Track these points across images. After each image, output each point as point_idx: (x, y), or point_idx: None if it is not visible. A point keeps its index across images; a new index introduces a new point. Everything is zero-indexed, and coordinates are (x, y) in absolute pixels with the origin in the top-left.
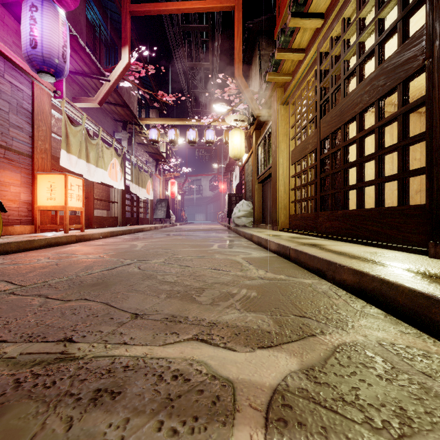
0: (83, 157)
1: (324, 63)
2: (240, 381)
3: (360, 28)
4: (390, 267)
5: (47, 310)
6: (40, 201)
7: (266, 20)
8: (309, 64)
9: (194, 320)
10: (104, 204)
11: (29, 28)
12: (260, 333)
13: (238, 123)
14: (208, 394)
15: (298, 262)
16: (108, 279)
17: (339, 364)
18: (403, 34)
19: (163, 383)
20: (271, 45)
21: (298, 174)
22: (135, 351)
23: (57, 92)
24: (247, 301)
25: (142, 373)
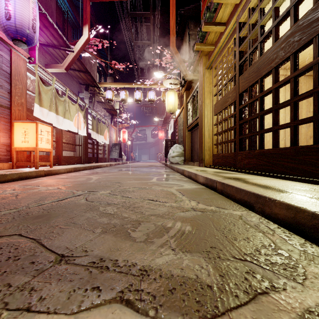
0: (53, 110)
1: (243, 30)
2: None
3: None
4: None
5: None
6: (17, 144)
7: (194, 8)
8: (229, 34)
9: (123, 266)
10: (71, 147)
11: (4, 3)
12: (199, 288)
13: (173, 86)
14: None
15: (225, 194)
16: (54, 210)
17: None
18: None
19: None
20: (197, 26)
21: (219, 122)
22: None
23: (31, 58)
24: (181, 237)
25: None
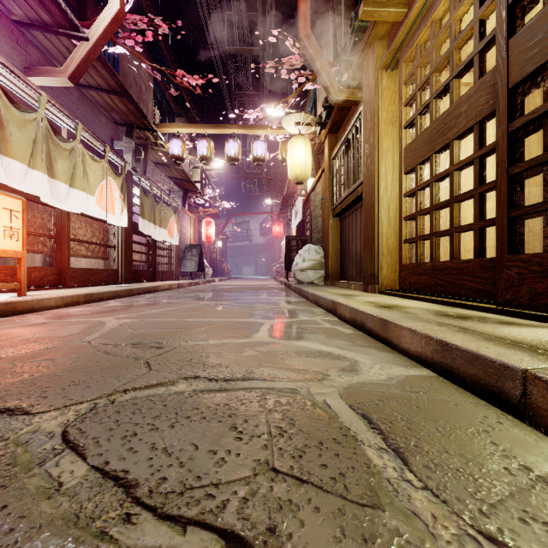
0: (41, 167)
1: None
2: None
3: None
4: None
5: None
6: None
7: None
8: None
9: None
10: (94, 249)
11: None
12: None
13: (302, 128)
14: None
15: None
16: None
17: None
18: None
19: None
20: (351, 9)
21: (423, 186)
22: None
23: None
24: None
25: None
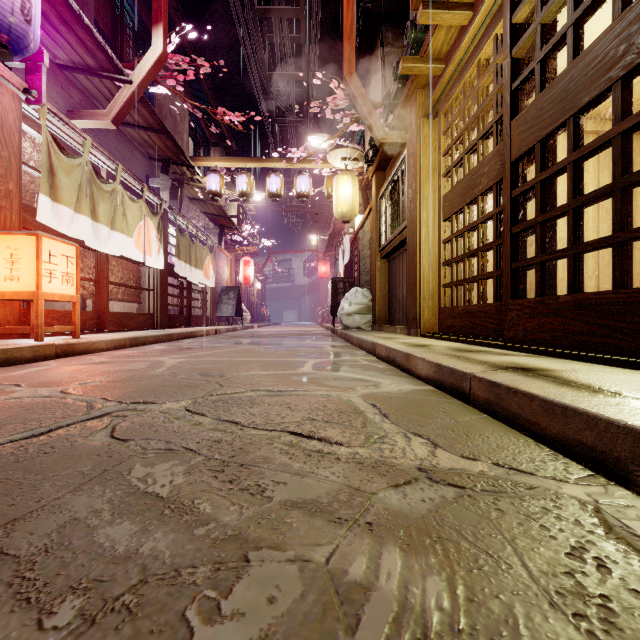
0: (85, 211)
1: (522, 6)
2: None
3: None
4: None
5: None
6: None
7: None
8: (482, 27)
9: None
10: (130, 293)
11: None
12: None
13: (349, 163)
14: None
15: (501, 414)
16: None
17: None
18: None
19: None
20: (401, 37)
21: (457, 234)
22: None
23: (30, 92)
24: None
25: None
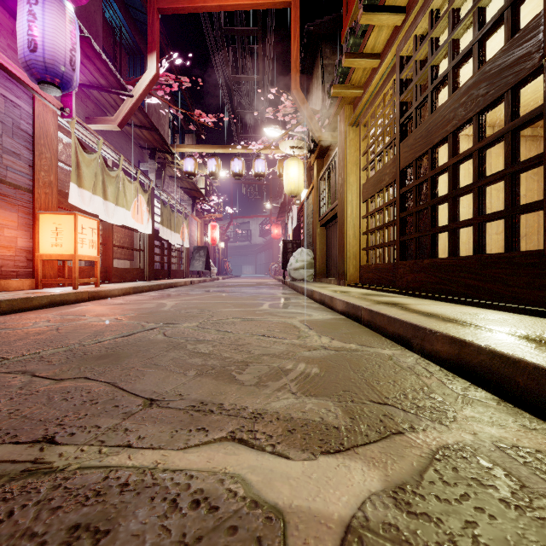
0: (99, 193)
1: (406, 70)
2: (295, 511)
3: (453, 22)
4: (500, 333)
5: (29, 394)
6: (43, 248)
7: (330, 21)
8: (385, 73)
9: (231, 409)
10: (127, 253)
11: (27, 26)
12: (324, 429)
13: (296, 151)
14: (244, 534)
15: (373, 327)
16: (122, 349)
17: (443, 481)
18: (512, 26)
19: (176, 515)
20: (336, 52)
21: (371, 213)
22: (141, 459)
23: (65, 110)
24: (305, 380)
25: (147, 496)
